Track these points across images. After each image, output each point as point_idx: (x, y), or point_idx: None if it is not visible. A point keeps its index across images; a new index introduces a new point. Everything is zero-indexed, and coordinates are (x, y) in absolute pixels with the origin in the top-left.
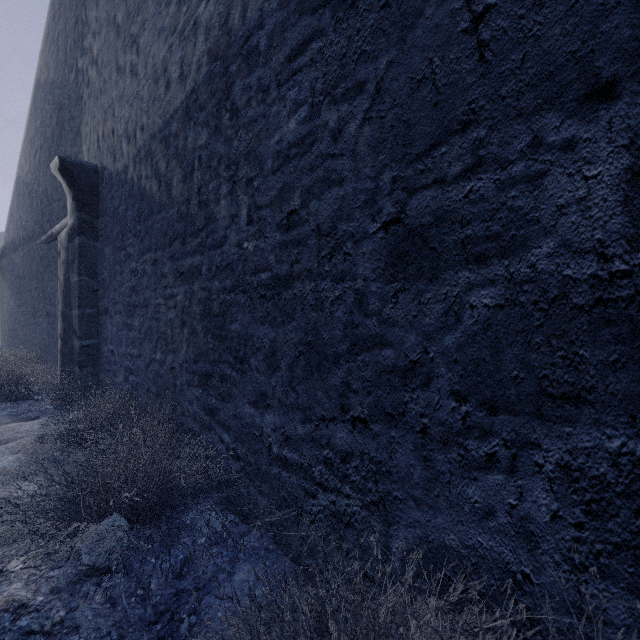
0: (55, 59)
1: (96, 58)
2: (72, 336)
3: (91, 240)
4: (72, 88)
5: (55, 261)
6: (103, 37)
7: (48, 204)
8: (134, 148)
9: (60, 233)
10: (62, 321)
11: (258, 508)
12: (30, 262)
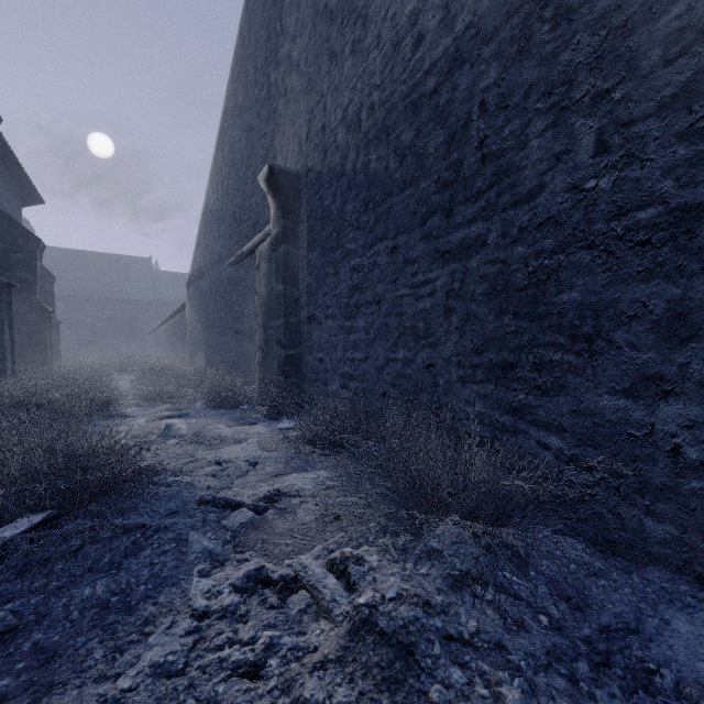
0: (244, 84)
1: (297, 61)
2: (275, 346)
3: (293, 248)
4: (263, 105)
5: (244, 280)
6: (308, 35)
7: (236, 226)
8: (357, 133)
9: (259, 247)
10: (264, 332)
11: (646, 537)
12: (217, 285)
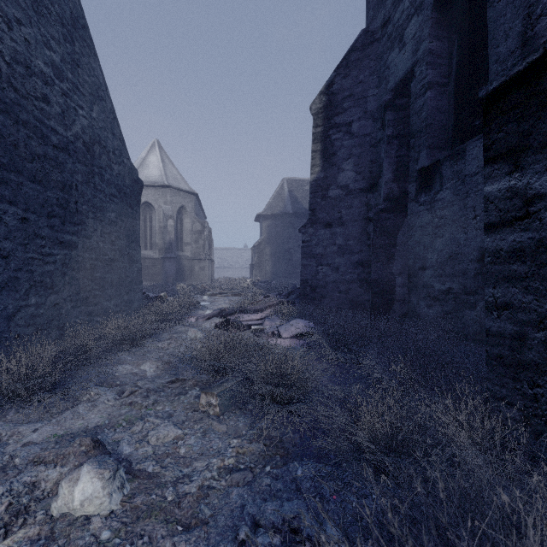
0: None
1: None
2: None
3: None
4: None
5: None
6: None
7: None
8: None
9: None
10: None
11: None
12: None
